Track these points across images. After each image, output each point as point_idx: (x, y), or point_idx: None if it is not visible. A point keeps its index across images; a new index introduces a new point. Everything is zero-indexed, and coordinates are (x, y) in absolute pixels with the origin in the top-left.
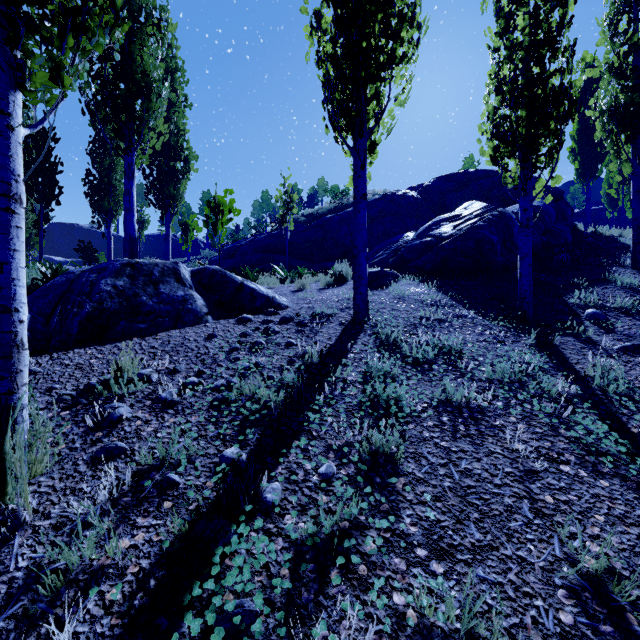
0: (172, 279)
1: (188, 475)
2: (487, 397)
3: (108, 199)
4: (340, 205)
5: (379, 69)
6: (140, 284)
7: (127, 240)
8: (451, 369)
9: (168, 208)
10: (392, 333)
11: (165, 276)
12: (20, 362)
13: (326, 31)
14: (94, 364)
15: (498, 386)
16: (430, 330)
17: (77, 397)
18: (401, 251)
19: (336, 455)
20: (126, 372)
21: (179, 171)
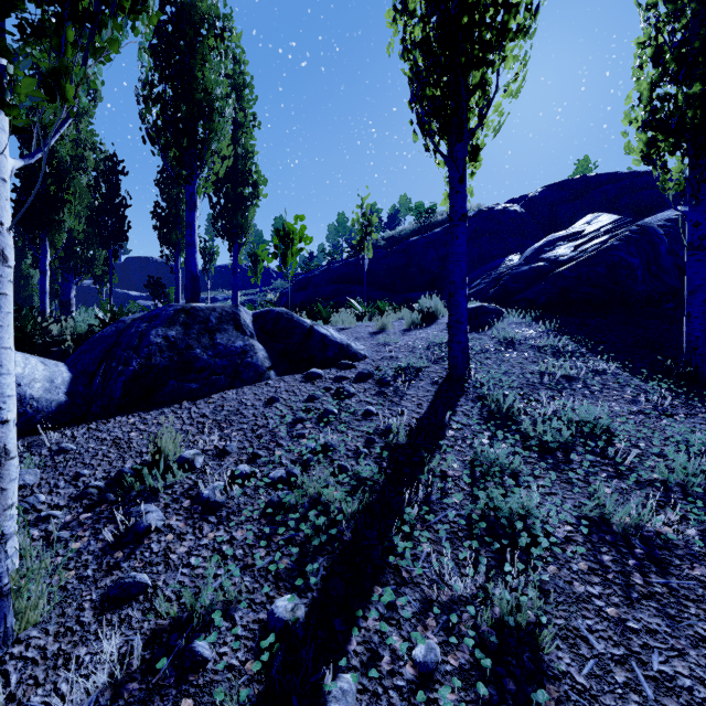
0: (230, 326)
1: (222, 643)
2: (667, 517)
3: (176, 232)
4: (426, 225)
5: (486, 49)
6: (194, 334)
7: (188, 278)
8: (598, 461)
9: (236, 239)
10: (505, 400)
11: (223, 323)
12: (2, 478)
13: (414, 12)
14: (133, 439)
15: (681, 496)
16: (557, 393)
17: (105, 490)
18: (504, 280)
19: (439, 621)
20: (162, 459)
21: (247, 197)
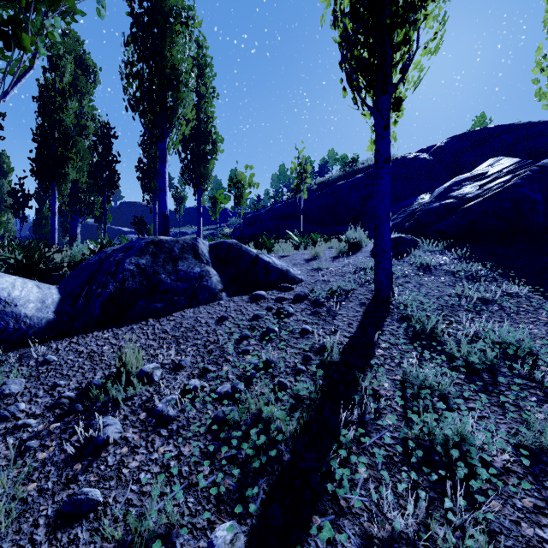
0: (190, 255)
1: None
2: None
3: (154, 181)
4: (349, 172)
5: (409, 9)
6: (160, 262)
7: (160, 216)
8: (525, 383)
9: (199, 185)
10: (428, 321)
11: (184, 252)
12: None
13: None
14: (105, 352)
15: None
16: (475, 315)
17: (75, 400)
18: (418, 215)
19: None
20: (124, 374)
21: (208, 153)
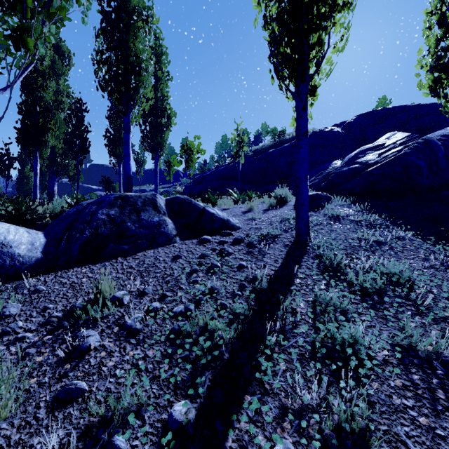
0: (150, 208)
1: (134, 438)
2: None
3: (119, 148)
4: (278, 142)
5: (321, 18)
6: (127, 213)
7: (125, 177)
8: (404, 302)
9: (156, 151)
10: (335, 258)
11: (145, 205)
12: None
13: None
14: (84, 283)
15: None
16: (371, 253)
17: (62, 319)
18: (331, 176)
19: (292, 424)
20: (101, 298)
21: (164, 125)
